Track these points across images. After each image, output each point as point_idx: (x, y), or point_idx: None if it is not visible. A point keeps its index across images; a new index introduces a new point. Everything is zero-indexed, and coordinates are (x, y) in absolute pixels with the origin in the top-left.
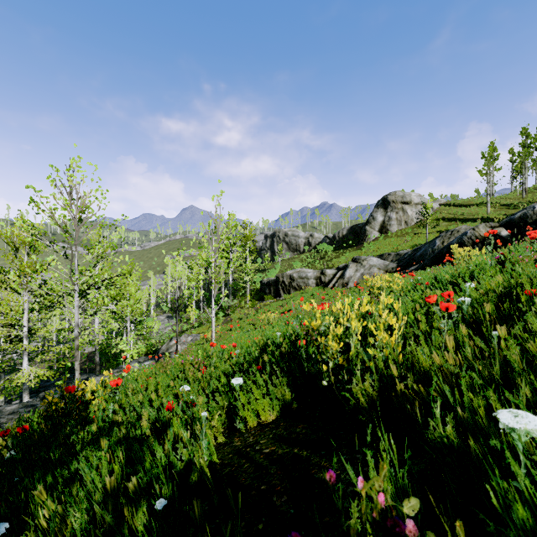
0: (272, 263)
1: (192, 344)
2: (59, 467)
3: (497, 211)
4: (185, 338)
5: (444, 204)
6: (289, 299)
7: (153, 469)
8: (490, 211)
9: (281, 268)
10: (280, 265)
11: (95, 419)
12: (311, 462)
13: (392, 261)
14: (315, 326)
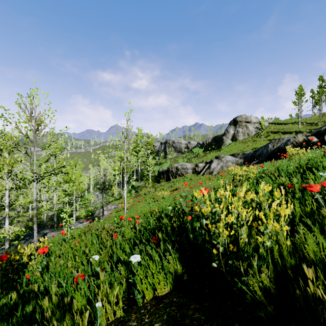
0: (165, 159)
1: (114, 210)
2: None
3: (304, 127)
4: (110, 206)
5: (271, 123)
6: (175, 181)
7: None
8: (300, 127)
9: (170, 162)
10: (170, 161)
11: (18, 286)
12: None
13: (240, 158)
14: (206, 213)
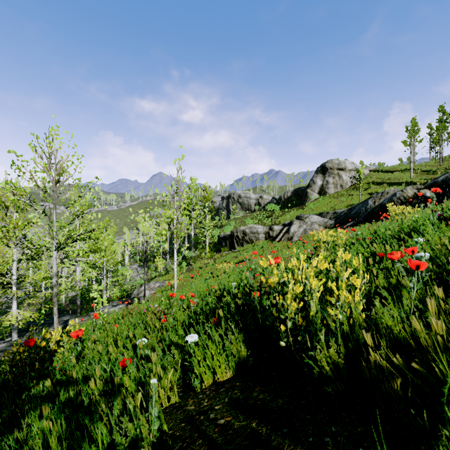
0: (227, 220)
1: (159, 290)
2: (3, 433)
3: (418, 176)
4: (154, 284)
5: (373, 170)
6: (242, 251)
7: (93, 449)
8: (413, 176)
9: (235, 224)
10: (235, 222)
11: (51, 373)
12: (272, 444)
13: (330, 218)
14: (273, 284)
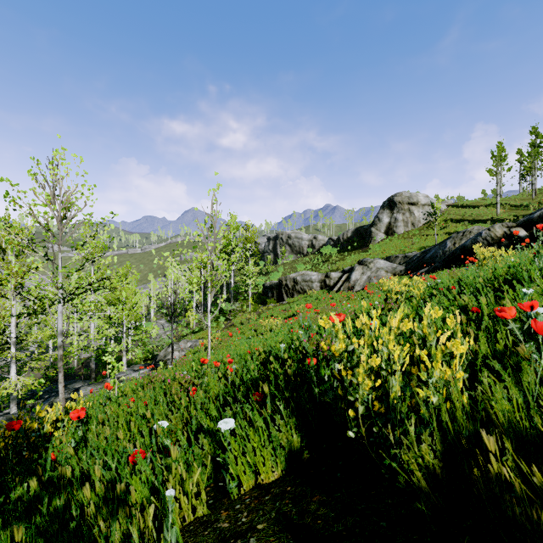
0: (275, 265)
1: (191, 351)
2: None
3: (506, 212)
4: (184, 344)
5: (451, 205)
6: (292, 303)
7: None
8: (499, 212)
9: (284, 270)
10: (283, 268)
11: (39, 469)
12: None
13: (399, 263)
14: (337, 352)
